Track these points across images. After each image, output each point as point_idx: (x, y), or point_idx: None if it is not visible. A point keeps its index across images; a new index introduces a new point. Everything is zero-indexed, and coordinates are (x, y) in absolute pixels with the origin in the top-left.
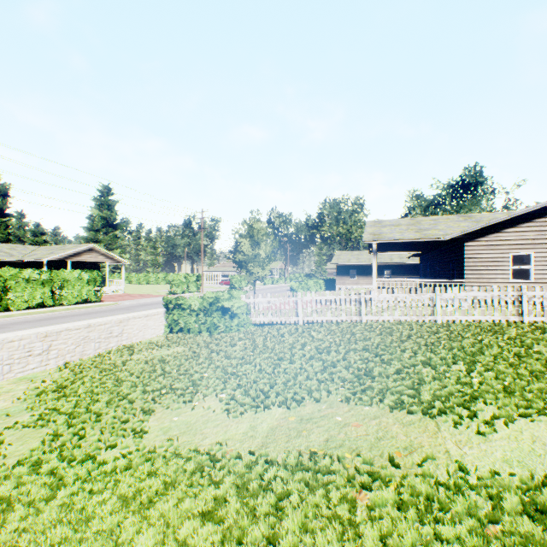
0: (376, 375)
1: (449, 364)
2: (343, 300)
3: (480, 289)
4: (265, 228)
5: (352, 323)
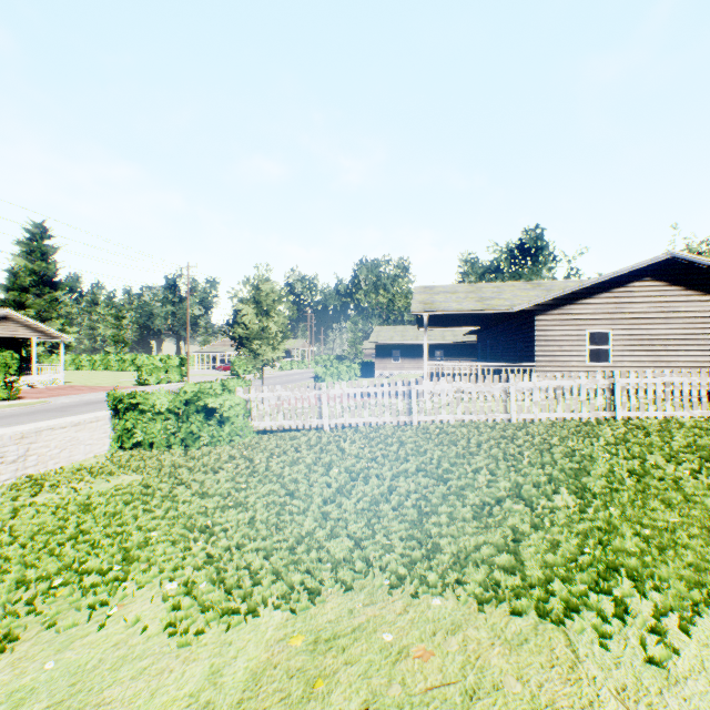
0: (443, 521)
1: (551, 496)
2: (386, 393)
3: (565, 376)
4: (277, 291)
5: (399, 426)
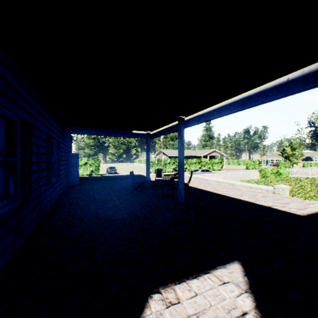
0: None
1: None
2: None
3: None
4: (298, 143)
5: None
